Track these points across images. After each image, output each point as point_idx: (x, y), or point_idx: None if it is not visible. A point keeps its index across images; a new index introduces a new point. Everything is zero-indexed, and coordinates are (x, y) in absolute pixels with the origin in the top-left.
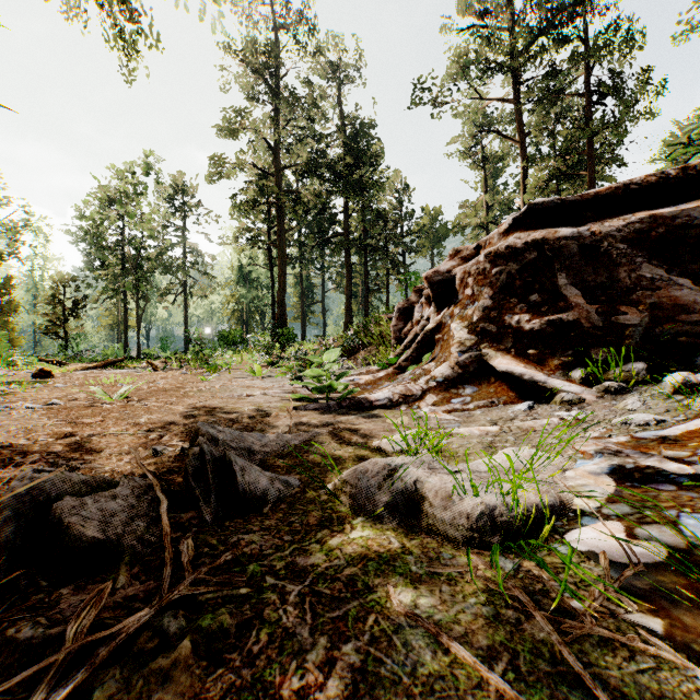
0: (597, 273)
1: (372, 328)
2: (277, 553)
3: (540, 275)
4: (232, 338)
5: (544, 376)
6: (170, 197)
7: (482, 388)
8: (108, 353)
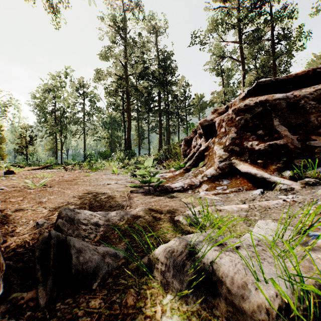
0: (297, 118)
1: (171, 150)
2: None
3: (263, 120)
4: (105, 155)
5: (268, 175)
6: (77, 89)
7: (233, 181)
8: (48, 162)
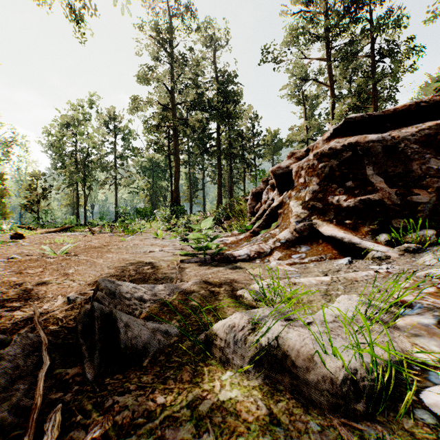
0: (396, 166)
1: (235, 206)
2: (146, 424)
3: (354, 168)
4: (145, 212)
5: (358, 239)
6: (106, 123)
7: (313, 247)
8: (66, 222)
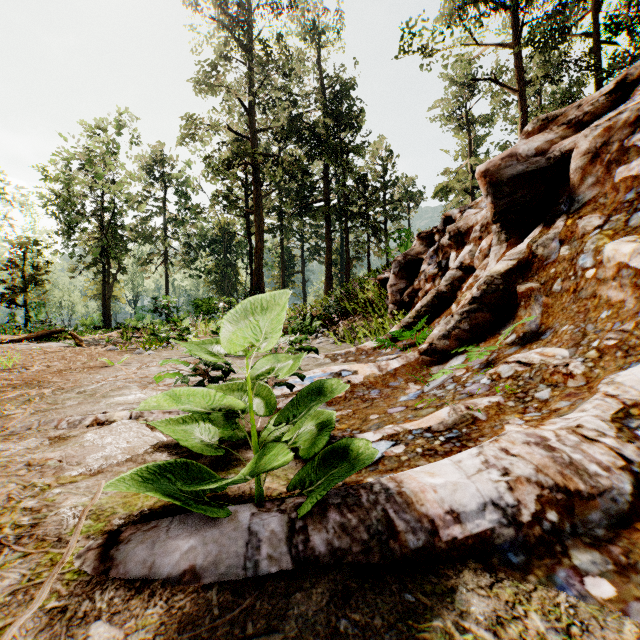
0: None
1: (356, 294)
2: None
3: None
4: (206, 307)
5: None
6: (150, 167)
7: None
8: (87, 323)
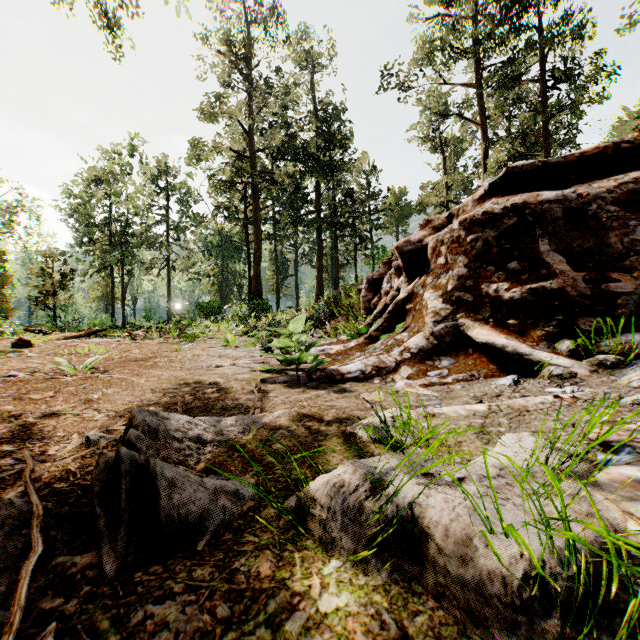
0: (583, 239)
1: (342, 299)
2: None
3: (520, 241)
4: (211, 309)
5: (528, 348)
6: (154, 178)
7: (460, 360)
8: (96, 323)
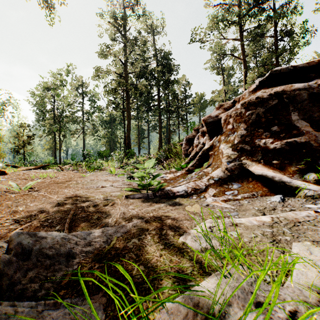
0: None
1: (172, 149)
2: None
3: (279, 114)
4: (104, 154)
5: (288, 178)
6: (76, 88)
7: (244, 185)
8: (47, 161)
